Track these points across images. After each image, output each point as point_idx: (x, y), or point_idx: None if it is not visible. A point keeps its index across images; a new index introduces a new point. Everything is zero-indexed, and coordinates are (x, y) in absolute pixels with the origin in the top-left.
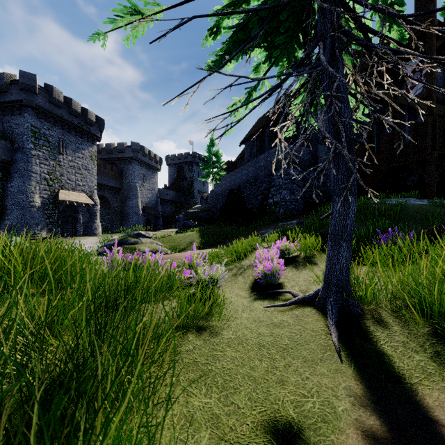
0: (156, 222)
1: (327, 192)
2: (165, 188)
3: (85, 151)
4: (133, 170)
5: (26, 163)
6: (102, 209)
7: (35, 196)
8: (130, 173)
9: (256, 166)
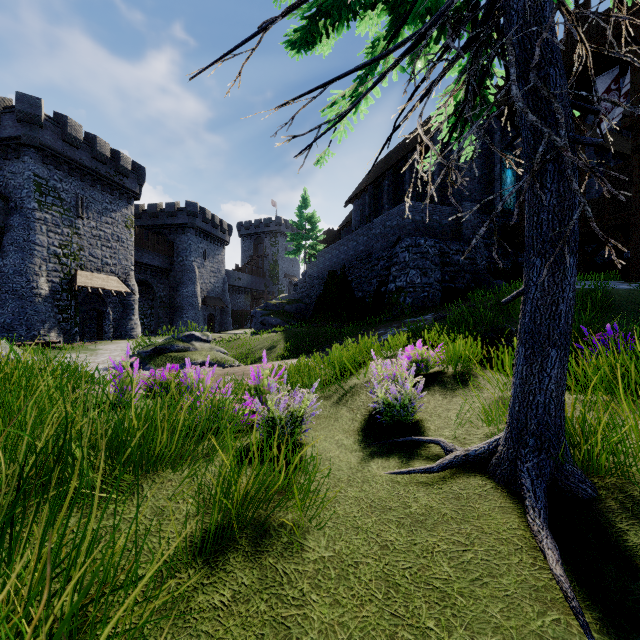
0: (223, 320)
1: (476, 273)
2: (236, 270)
3: (117, 213)
4: (189, 242)
5: (27, 231)
6: (143, 300)
7: (40, 280)
8: (184, 247)
9: (369, 235)
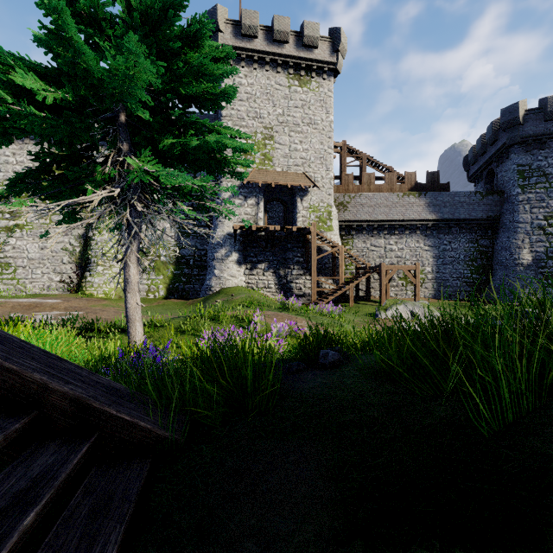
0: None
1: None
2: None
3: None
4: None
5: (511, 214)
6: None
7: (521, 252)
8: None
9: None
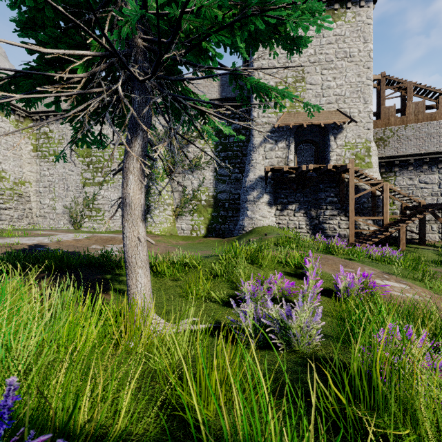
0: None
1: None
2: None
3: None
4: None
5: None
6: None
7: None
8: None
9: None
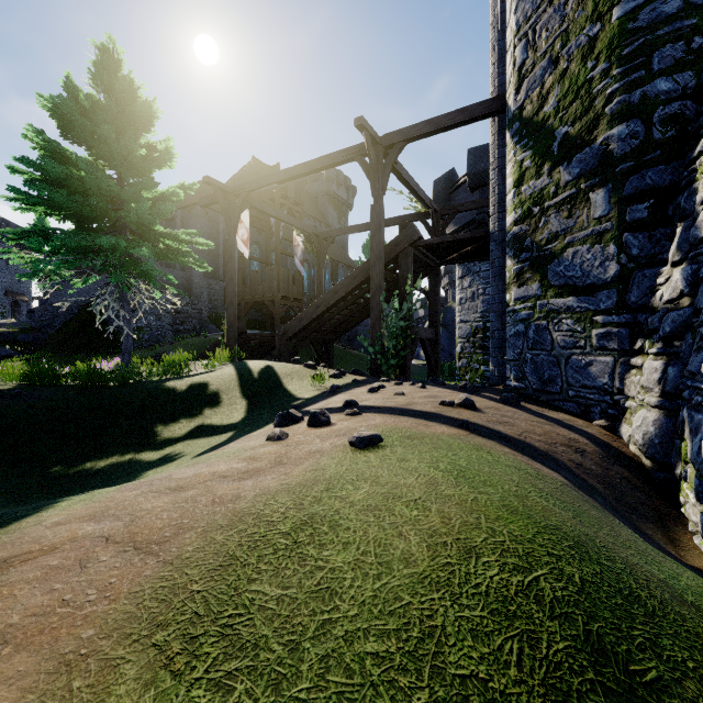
0: None
1: (201, 319)
2: None
3: None
4: None
5: None
6: None
7: None
8: None
9: None
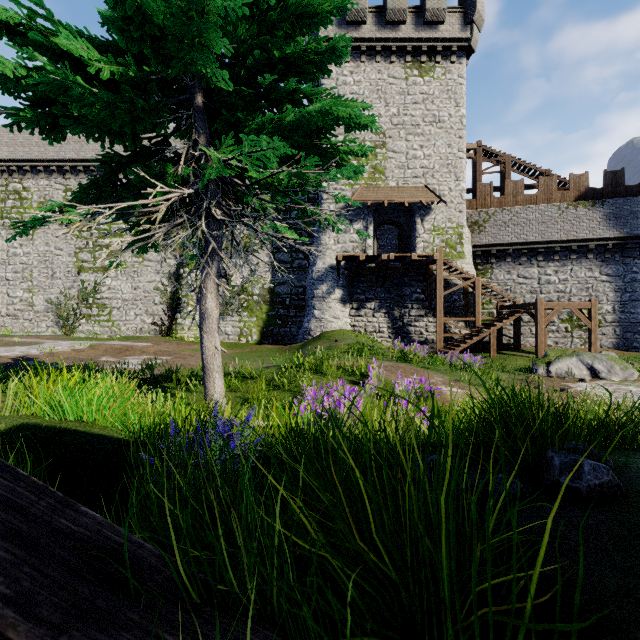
0: None
1: None
2: None
3: None
4: None
5: None
6: None
7: None
8: None
9: None
